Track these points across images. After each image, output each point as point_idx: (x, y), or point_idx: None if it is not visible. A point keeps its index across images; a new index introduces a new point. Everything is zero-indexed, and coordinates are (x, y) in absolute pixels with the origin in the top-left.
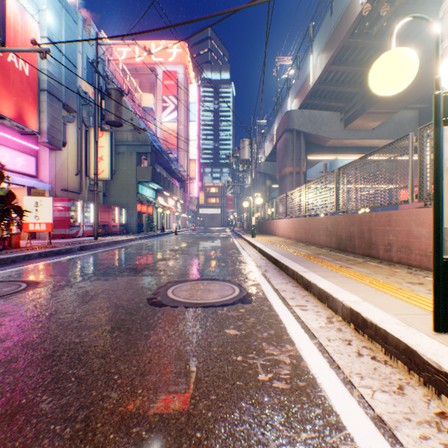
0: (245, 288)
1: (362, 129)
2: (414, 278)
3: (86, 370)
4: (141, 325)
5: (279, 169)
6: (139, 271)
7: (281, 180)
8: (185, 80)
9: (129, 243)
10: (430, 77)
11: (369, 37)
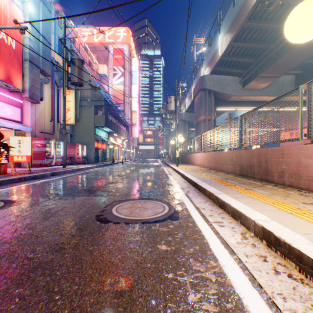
0: (173, 206)
1: (255, 89)
2: (305, 199)
3: (31, 289)
4: (88, 240)
5: (196, 117)
6: (92, 192)
7: (197, 125)
8: (129, 55)
9: (88, 170)
10: (305, 50)
11: (261, 21)
